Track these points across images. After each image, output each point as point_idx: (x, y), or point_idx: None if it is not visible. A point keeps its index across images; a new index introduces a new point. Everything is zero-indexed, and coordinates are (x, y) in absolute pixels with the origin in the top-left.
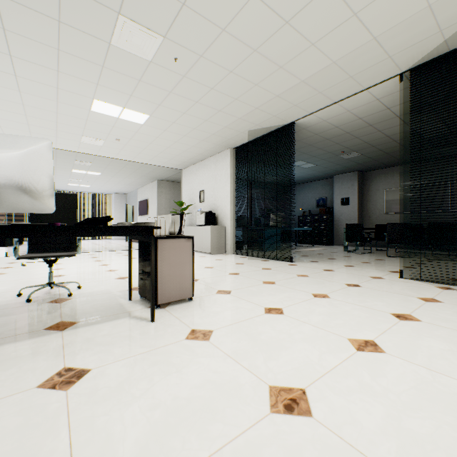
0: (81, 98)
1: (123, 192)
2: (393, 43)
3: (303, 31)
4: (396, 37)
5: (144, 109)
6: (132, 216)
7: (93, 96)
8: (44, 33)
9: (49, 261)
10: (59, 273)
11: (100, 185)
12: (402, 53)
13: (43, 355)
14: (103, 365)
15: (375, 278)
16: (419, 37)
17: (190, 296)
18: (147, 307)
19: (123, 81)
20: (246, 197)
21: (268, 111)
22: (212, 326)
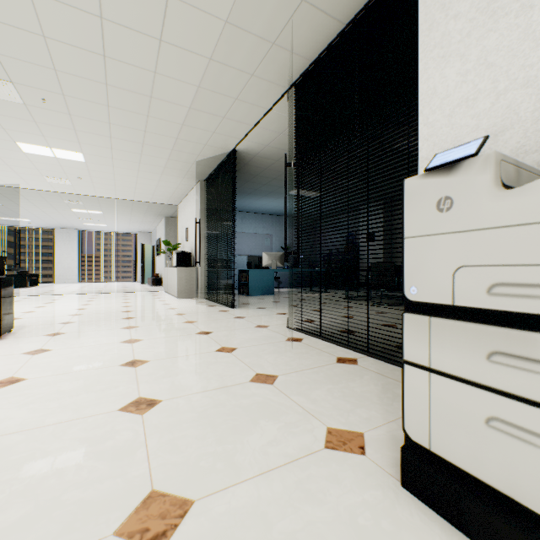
0: (4, 142)
1: (146, 230)
2: (237, 61)
3: (131, 62)
4: (233, 55)
5: (70, 148)
6: (152, 257)
7: (11, 139)
8: None
9: None
10: None
11: (115, 224)
12: (261, 70)
13: None
14: None
15: (256, 327)
16: (258, 52)
17: None
18: None
19: (22, 123)
20: (261, 234)
21: (192, 140)
22: None
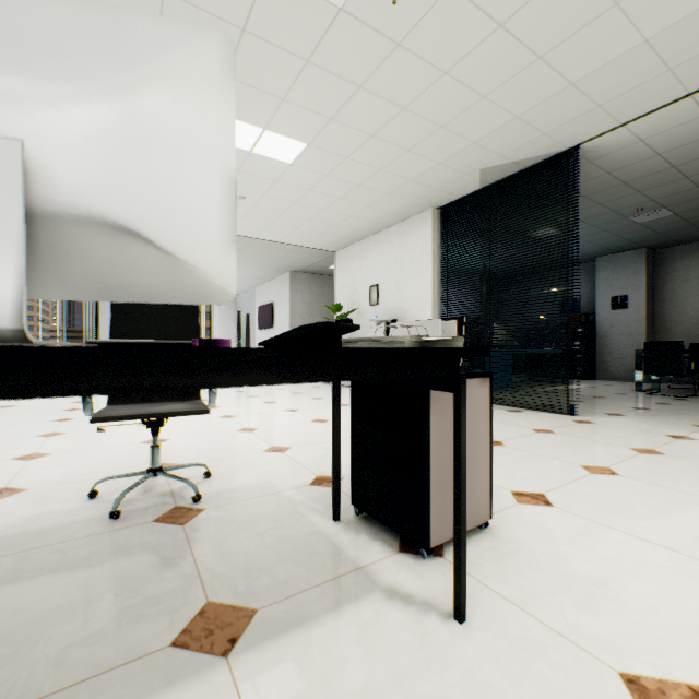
0: None
1: None
2: None
3: None
4: None
5: (300, 131)
6: (246, 331)
7: None
8: None
9: (153, 423)
10: None
11: None
12: None
13: None
14: None
15: None
16: None
17: (485, 519)
18: (395, 549)
19: (275, 64)
20: None
21: (536, 122)
22: (670, 660)
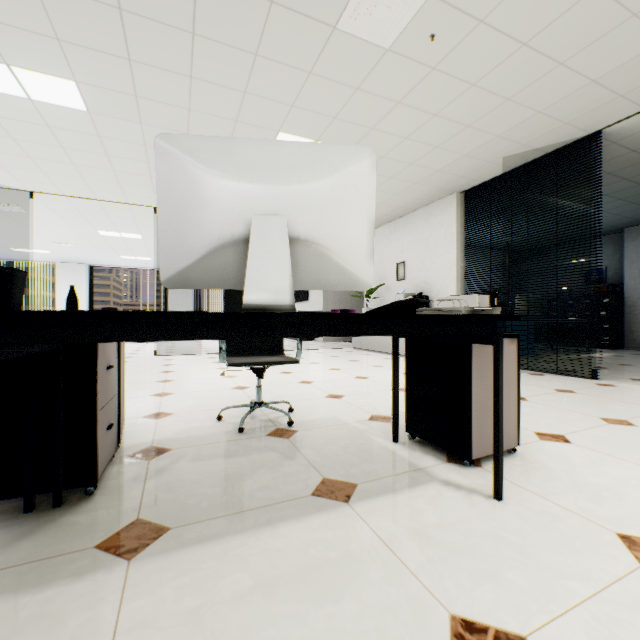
0: (263, 132)
1: None
2: None
3: None
4: None
5: (345, 139)
6: None
7: (279, 127)
8: (244, 29)
9: (259, 370)
10: (238, 383)
11: None
12: None
13: (372, 568)
14: (540, 628)
15: None
16: None
17: (513, 445)
18: (444, 460)
19: (331, 94)
20: None
21: (558, 114)
22: None
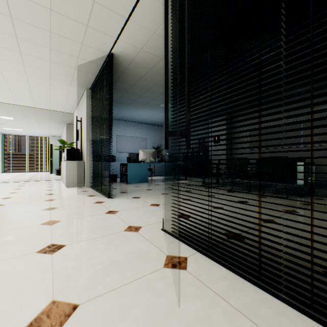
0: None
1: (56, 135)
2: None
3: None
4: None
5: None
6: (59, 154)
7: None
8: None
9: None
10: None
11: (29, 129)
12: None
13: None
14: None
15: (126, 231)
16: None
17: None
18: None
19: None
20: (139, 137)
21: (67, 36)
22: None
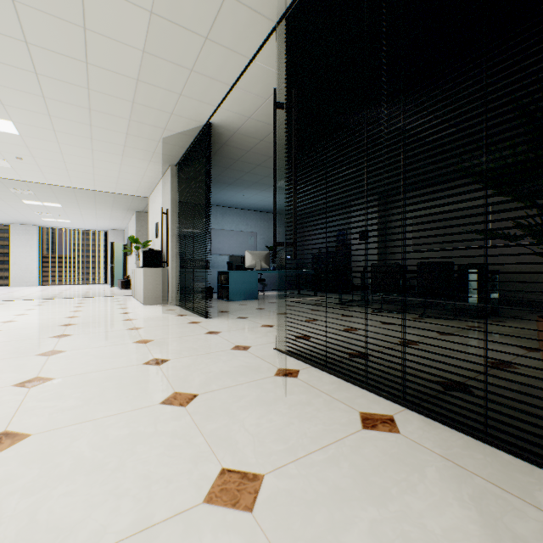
0: None
1: (118, 228)
2: None
3: None
4: None
5: None
6: (124, 257)
7: None
8: None
9: None
10: None
11: (79, 219)
12: None
13: None
14: None
15: (233, 349)
16: None
17: None
18: None
19: None
20: (244, 231)
21: (154, 105)
22: None
